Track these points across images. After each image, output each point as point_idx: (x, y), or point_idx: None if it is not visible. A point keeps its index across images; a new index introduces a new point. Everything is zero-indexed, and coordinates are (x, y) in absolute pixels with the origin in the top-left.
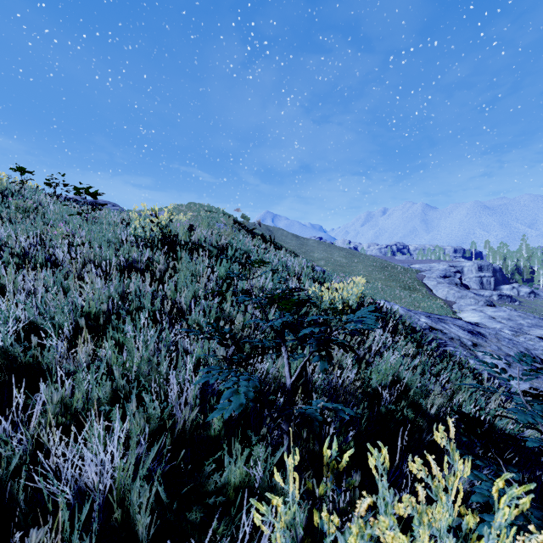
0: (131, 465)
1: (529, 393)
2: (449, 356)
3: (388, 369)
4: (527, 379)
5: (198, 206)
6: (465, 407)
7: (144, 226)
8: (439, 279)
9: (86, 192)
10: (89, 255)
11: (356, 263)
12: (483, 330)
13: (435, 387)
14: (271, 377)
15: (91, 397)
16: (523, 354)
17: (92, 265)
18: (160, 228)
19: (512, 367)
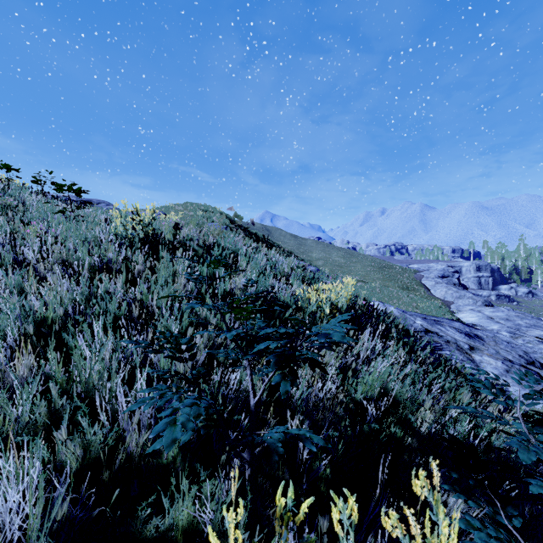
0: (38, 516)
1: (532, 418)
2: (444, 362)
3: (375, 379)
4: (530, 404)
5: (194, 206)
6: (459, 423)
7: (125, 224)
8: (438, 279)
9: (68, 189)
10: (61, 255)
11: (355, 263)
12: (480, 332)
13: (426, 400)
14: (242, 392)
15: (21, 420)
16: (521, 358)
17: (55, 265)
18: (142, 226)
19: (511, 372)
